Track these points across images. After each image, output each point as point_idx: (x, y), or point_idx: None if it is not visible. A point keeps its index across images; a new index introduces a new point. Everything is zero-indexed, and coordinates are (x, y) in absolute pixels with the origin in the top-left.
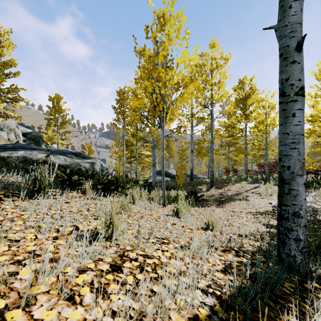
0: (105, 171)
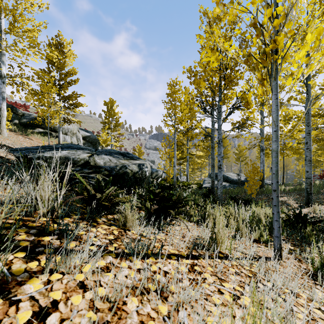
0: (154, 174)
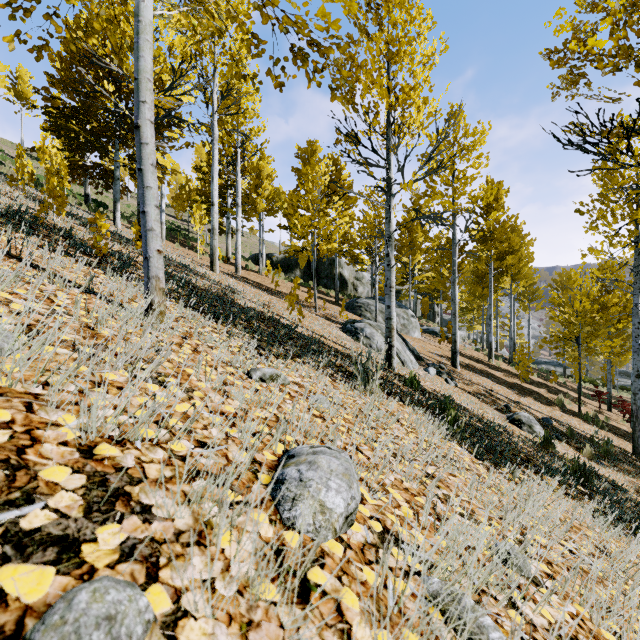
0: None
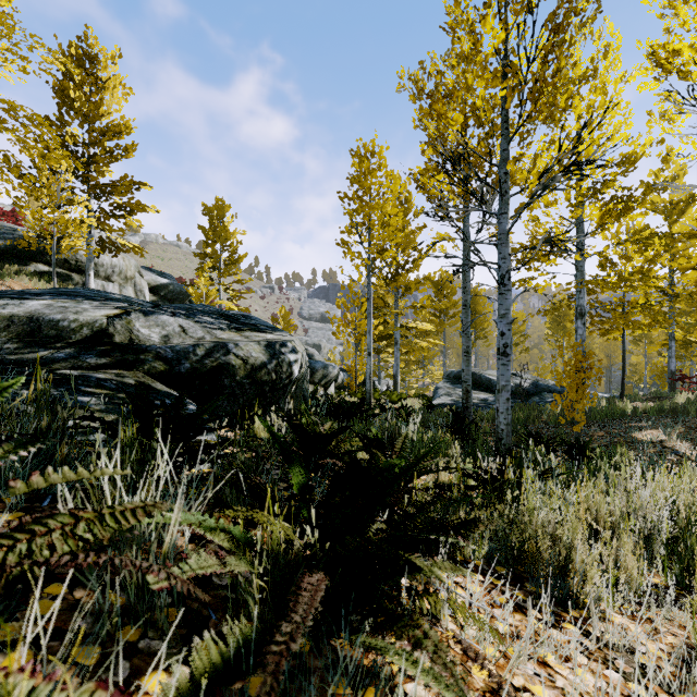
0: (319, 373)
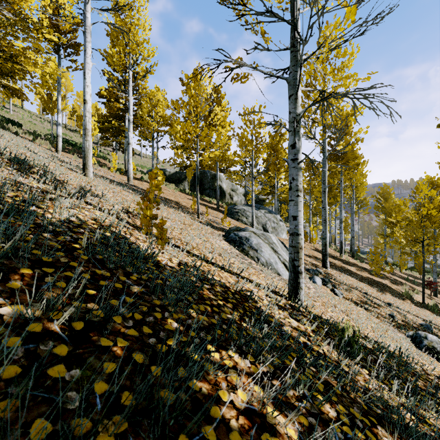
0: None
